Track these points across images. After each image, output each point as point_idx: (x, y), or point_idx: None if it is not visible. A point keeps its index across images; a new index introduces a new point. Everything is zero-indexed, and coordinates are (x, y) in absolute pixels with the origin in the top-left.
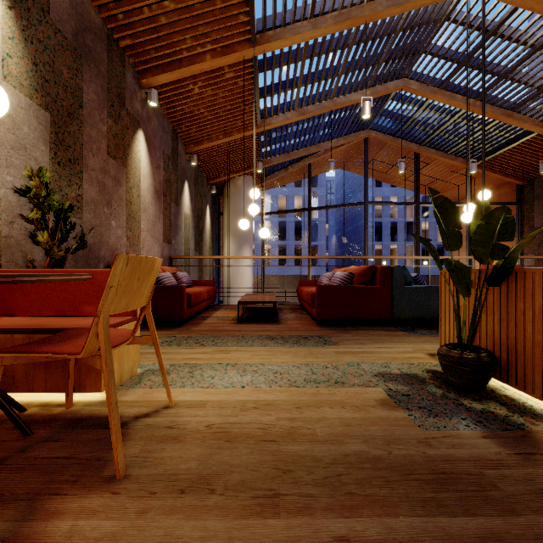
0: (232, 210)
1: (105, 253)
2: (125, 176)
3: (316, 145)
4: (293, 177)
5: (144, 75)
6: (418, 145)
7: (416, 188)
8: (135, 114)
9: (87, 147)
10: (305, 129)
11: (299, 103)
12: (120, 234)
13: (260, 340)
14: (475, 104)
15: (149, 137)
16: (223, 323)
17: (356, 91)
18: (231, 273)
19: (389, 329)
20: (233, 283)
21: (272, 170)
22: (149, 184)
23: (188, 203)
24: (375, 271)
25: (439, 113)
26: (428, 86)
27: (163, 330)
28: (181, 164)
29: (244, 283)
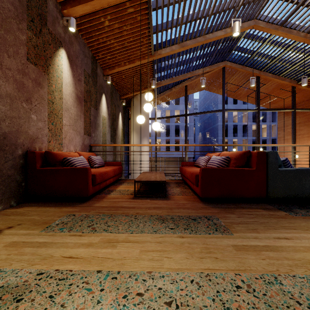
0: (135, 116)
1: (24, 140)
2: (46, 81)
3: (190, 72)
4: (175, 95)
5: (65, 6)
6: (259, 71)
7: (257, 100)
8: (57, 35)
9: (1, 47)
10: (184, 60)
11: (180, 39)
12: (42, 126)
13: (151, 223)
14: (306, 36)
15: (71, 56)
16: (122, 198)
17: (221, 29)
18: (135, 156)
19: (267, 208)
20: (137, 163)
21: (162, 91)
22: (71, 91)
23: (105, 109)
24: (250, 155)
25: (277, 46)
26: (272, 25)
27: (69, 206)
28: (99, 81)
29: (144, 163)
